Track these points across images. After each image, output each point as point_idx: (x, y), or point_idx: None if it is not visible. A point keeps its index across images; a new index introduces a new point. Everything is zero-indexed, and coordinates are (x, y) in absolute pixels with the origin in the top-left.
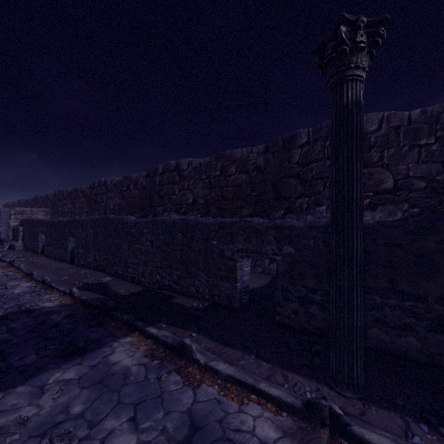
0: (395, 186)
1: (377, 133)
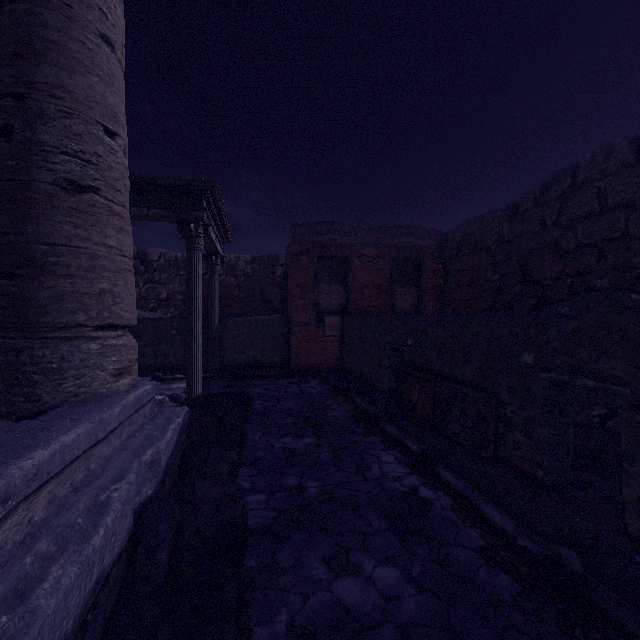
0: (168, 297)
1: (158, 262)
